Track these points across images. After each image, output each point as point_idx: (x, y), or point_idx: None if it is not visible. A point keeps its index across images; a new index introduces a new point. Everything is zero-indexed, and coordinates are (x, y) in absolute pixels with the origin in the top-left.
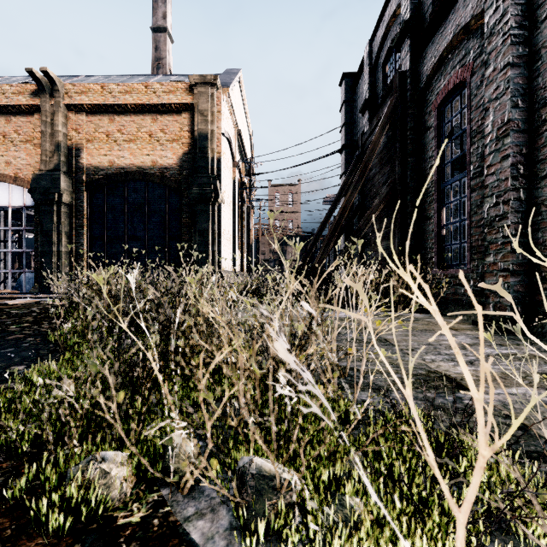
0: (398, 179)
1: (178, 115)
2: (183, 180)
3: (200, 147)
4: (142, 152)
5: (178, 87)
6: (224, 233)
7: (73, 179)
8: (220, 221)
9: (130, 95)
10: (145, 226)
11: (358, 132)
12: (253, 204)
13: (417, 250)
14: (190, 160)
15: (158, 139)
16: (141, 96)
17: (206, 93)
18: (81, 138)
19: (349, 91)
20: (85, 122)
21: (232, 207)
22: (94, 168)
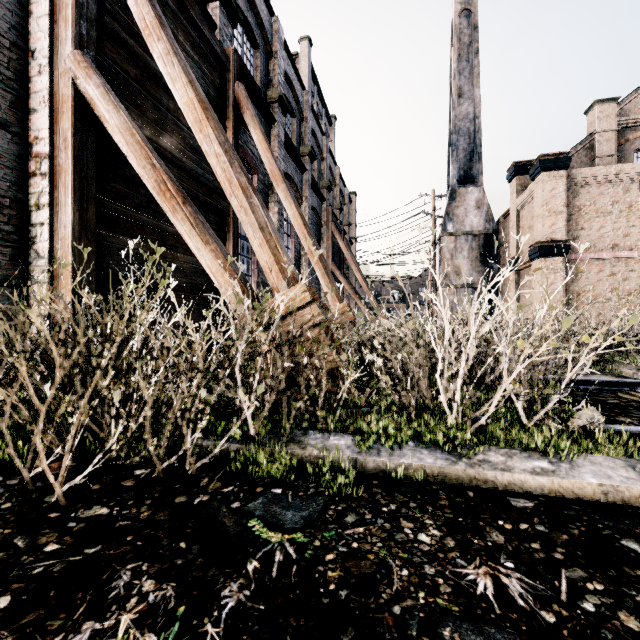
0: None
1: None
2: None
3: None
4: None
5: None
6: None
7: None
8: None
9: None
10: None
11: None
12: None
13: None
14: None
15: None
16: None
17: None
18: None
19: None
20: None
21: None
22: None
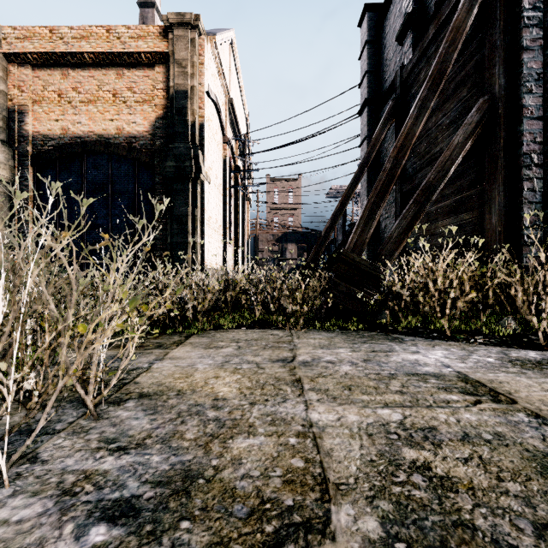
0: (500, 94)
1: (150, 69)
2: (156, 152)
3: (177, 107)
4: (104, 116)
5: (149, 31)
6: (210, 221)
7: (14, 151)
8: (203, 205)
9: (87, 41)
10: (108, 212)
11: (387, 78)
12: (250, 196)
13: (538, 225)
14: (165, 126)
15: (125, 100)
16: (101, 42)
17: (185, 37)
18: (25, 97)
19: (374, 28)
20: (30, 78)
21: (223, 191)
22: (42, 137)
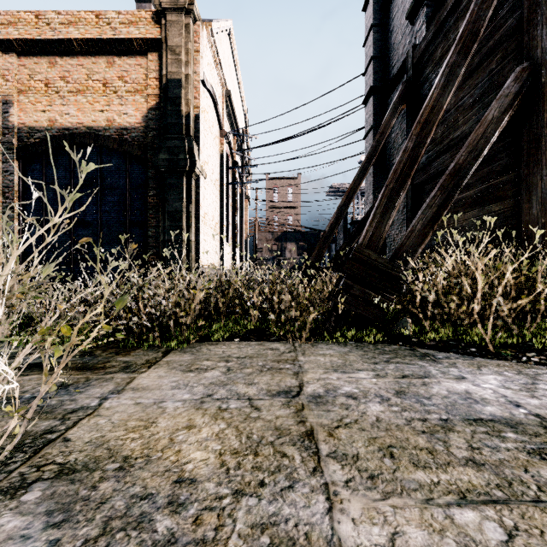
0: (544, 60)
1: (142, 58)
2: (149, 145)
3: (170, 97)
4: (93, 107)
5: (141, 17)
6: (205, 218)
7: None
8: (198, 200)
9: (75, 27)
10: (98, 208)
11: (395, 64)
12: (248, 194)
13: None
14: (158, 117)
15: (115, 90)
16: (90, 28)
17: (178, 23)
18: (10, 87)
19: (380, 10)
20: (15, 66)
21: (220, 188)
22: (28, 129)
